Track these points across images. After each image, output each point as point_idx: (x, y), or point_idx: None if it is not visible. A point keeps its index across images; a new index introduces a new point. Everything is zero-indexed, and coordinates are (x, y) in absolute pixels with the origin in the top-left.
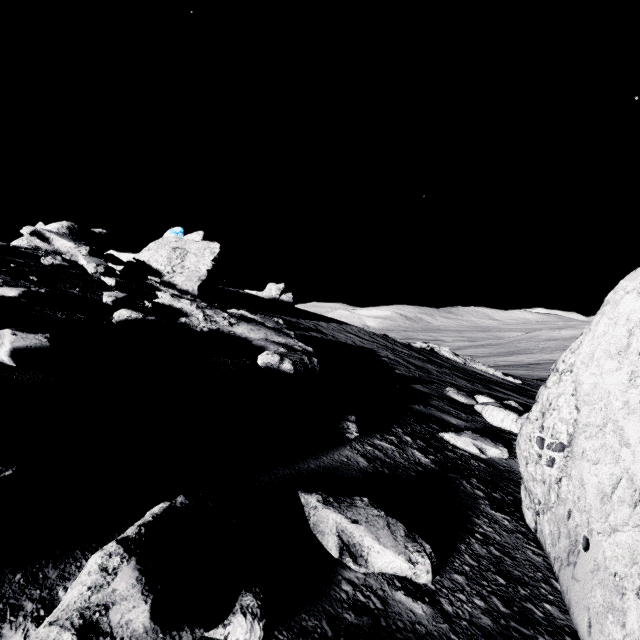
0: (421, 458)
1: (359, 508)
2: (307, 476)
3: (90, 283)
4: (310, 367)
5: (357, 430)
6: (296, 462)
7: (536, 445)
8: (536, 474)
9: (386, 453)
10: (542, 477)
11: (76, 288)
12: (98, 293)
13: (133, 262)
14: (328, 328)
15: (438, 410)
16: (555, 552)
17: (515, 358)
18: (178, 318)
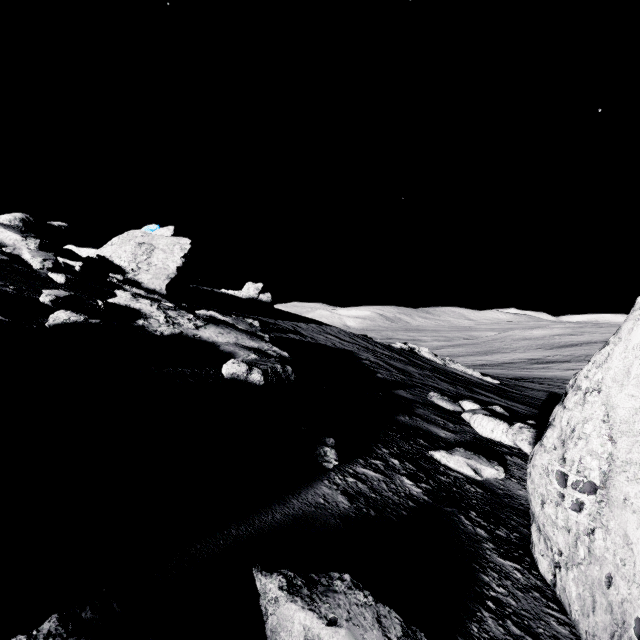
0: (412, 488)
1: (338, 594)
2: (270, 534)
3: (35, 280)
4: (283, 377)
5: (336, 457)
6: (257, 512)
7: (556, 481)
8: (557, 518)
9: (371, 485)
10: (566, 523)
11: (12, 285)
12: (40, 291)
13: (94, 258)
14: (307, 329)
15: (424, 420)
16: (588, 625)
17: (490, 357)
18: (135, 320)
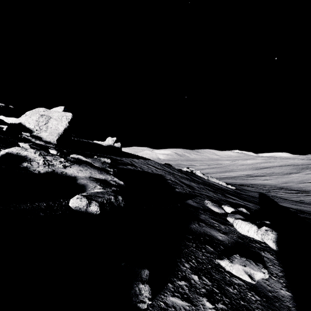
0: None
1: None
2: None
3: None
4: (115, 205)
5: (150, 294)
6: None
7: None
8: None
9: None
10: None
11: None
12: None
13: (14, 123)
14: (138, 162)
15: (207, 225)
16: None
17: (228, 174)
18: (21, 163)
